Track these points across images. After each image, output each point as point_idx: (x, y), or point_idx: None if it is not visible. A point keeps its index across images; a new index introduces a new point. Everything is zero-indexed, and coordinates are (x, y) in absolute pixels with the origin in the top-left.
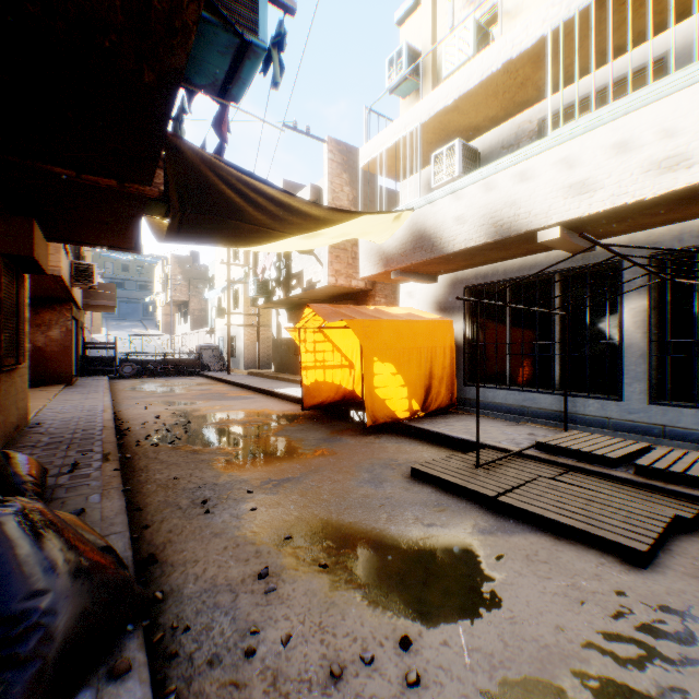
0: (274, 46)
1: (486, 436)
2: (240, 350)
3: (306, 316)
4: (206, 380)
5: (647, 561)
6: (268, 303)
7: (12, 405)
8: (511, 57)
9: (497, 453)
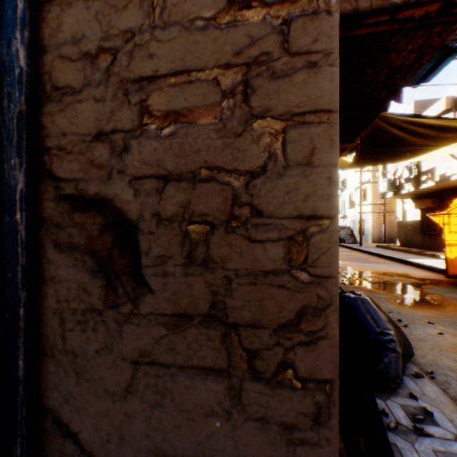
0: None
1: None
2: (368, 229)
3: (452, 205)
4: (345, 249)
5: None
6: (395, 195)
7: None
8: None
9: None
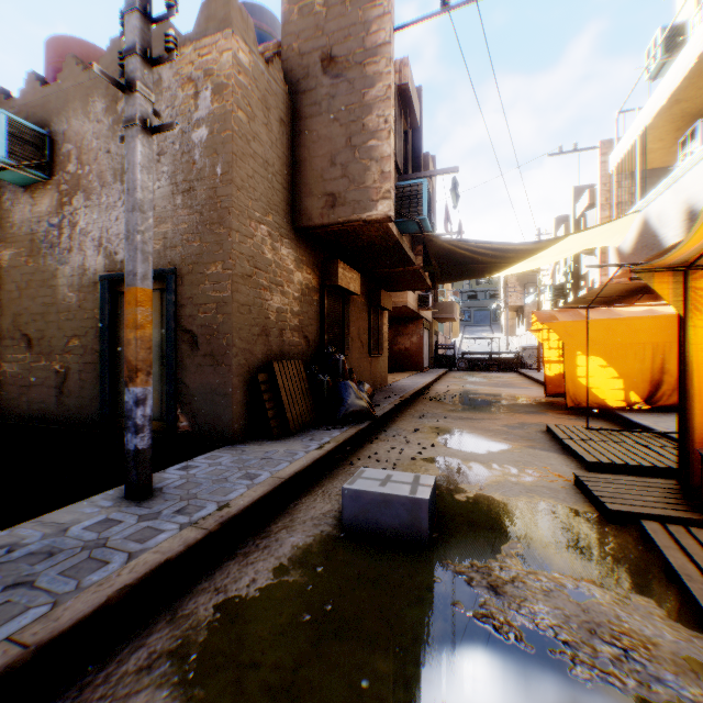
0: (452, 188)
1: (668, 425)
2: None
3: (536, 320)
4: (516, 375)
5: (595, 470)
6: (565, 304)
7: (377, 373)
8: (700, 51)
9: (644, 433)
